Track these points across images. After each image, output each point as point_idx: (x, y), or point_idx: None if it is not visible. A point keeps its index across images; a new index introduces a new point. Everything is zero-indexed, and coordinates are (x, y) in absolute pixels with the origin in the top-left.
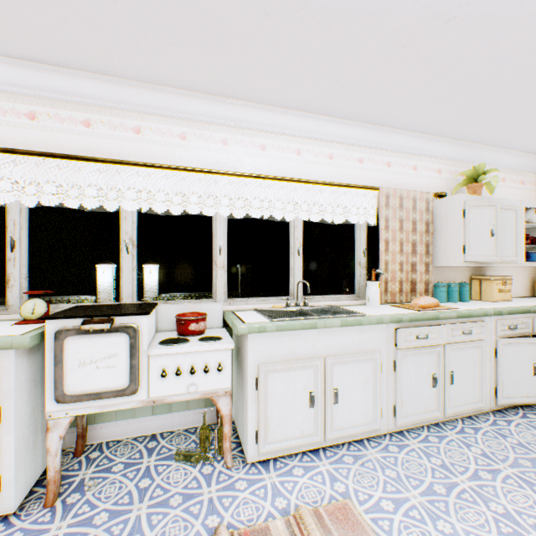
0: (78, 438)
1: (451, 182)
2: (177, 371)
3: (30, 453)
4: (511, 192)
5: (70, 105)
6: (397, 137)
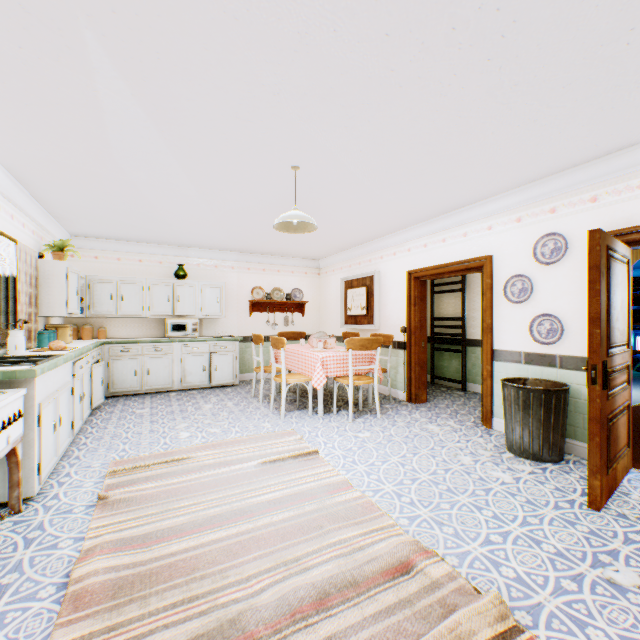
0: None
1: (39, 244)
2: (7, 424)
3: None
4: None
5: None
6: (24, 196)
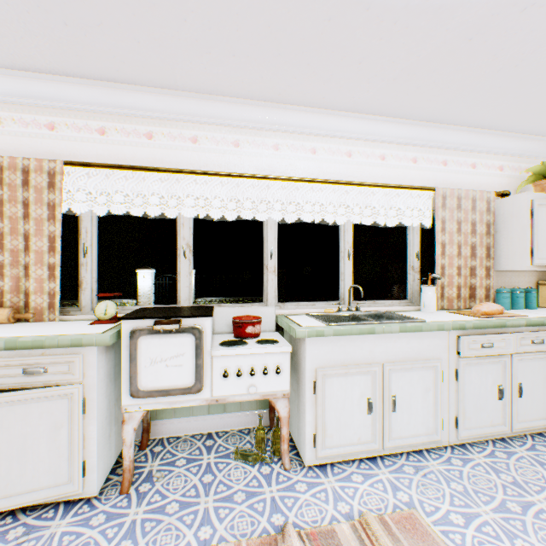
0: (143, 432)
1: (515, 180)
2: (238, 372)
3: (107, 443)
4: None
5: (135, 119)
6: (454, 134)
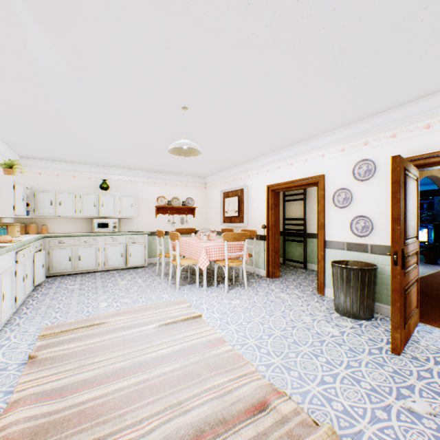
0: None
1: None
2: None
3: None
4: None
5: None
6: None
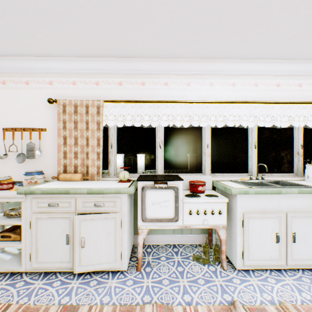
0: None
1: None
2: (197, 212)
3: (128, 244)
4: None
5: (135, 75)
6: None
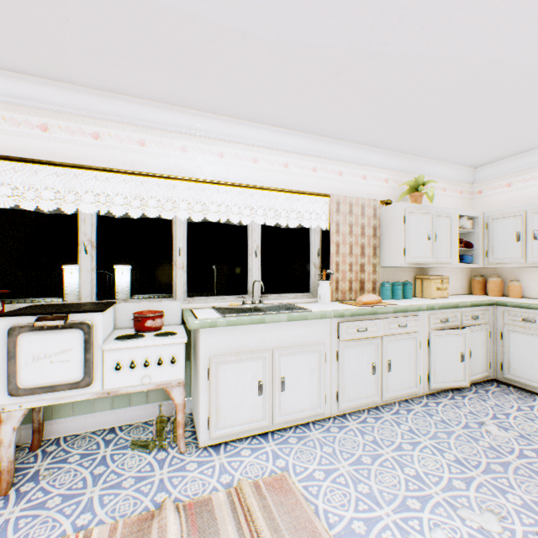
0: (34, 433)
1: (398, 191)
2: (132, 364)
3: None
4: (451, 200)
5: (27, 109)
6: (347, 149)
